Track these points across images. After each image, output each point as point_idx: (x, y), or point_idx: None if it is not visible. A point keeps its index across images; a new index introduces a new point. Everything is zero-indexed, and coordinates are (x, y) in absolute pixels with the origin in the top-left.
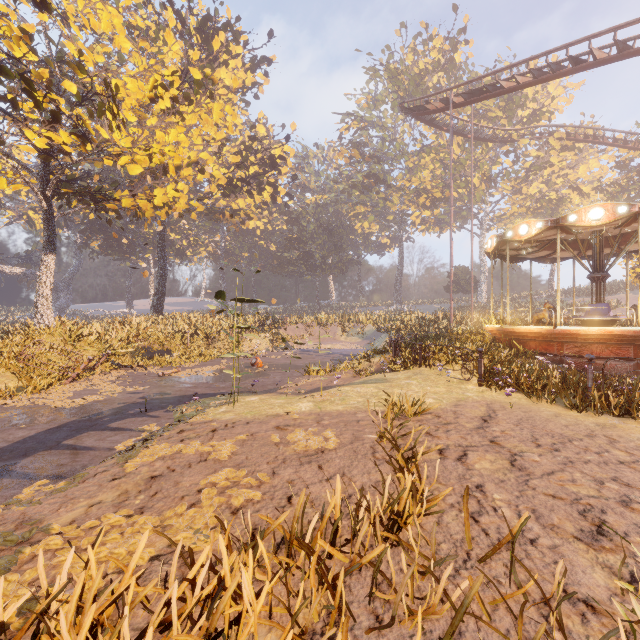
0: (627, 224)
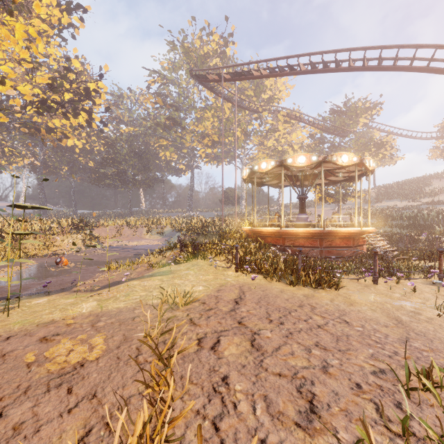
0: (316, 167)
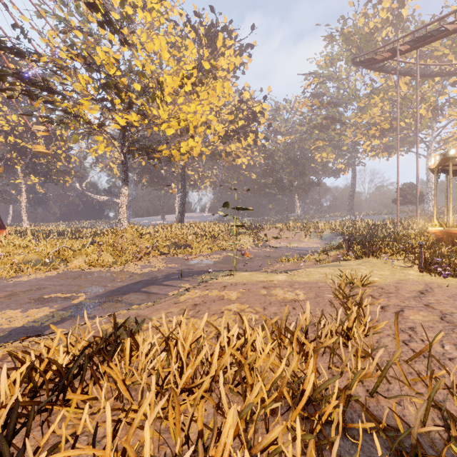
0: None
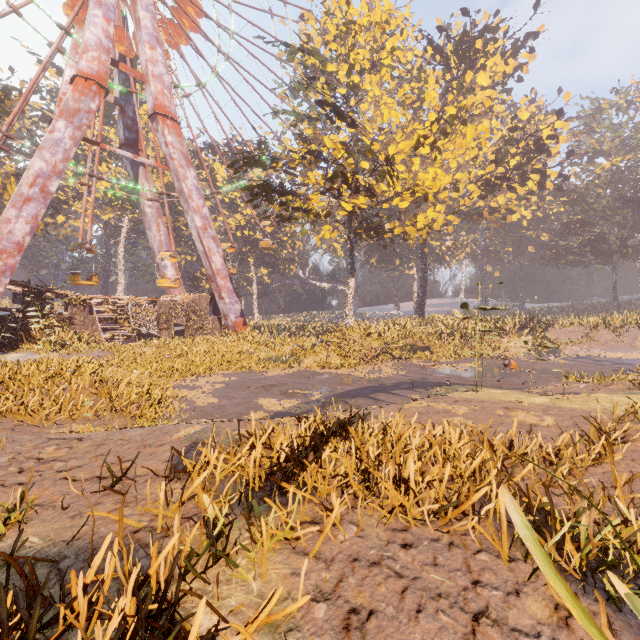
0: None
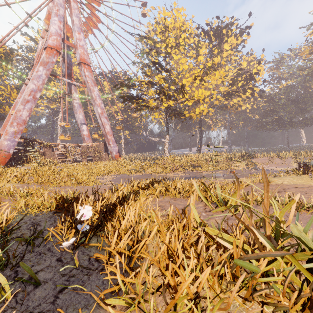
0: None
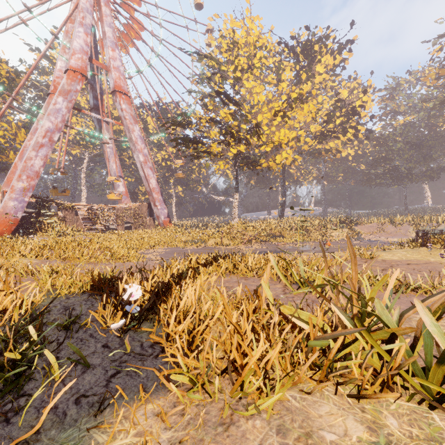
0: None
